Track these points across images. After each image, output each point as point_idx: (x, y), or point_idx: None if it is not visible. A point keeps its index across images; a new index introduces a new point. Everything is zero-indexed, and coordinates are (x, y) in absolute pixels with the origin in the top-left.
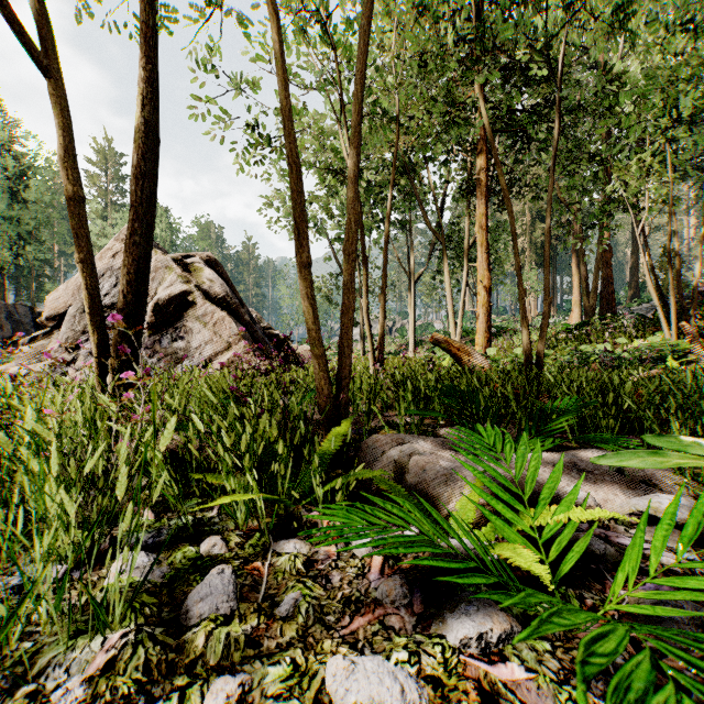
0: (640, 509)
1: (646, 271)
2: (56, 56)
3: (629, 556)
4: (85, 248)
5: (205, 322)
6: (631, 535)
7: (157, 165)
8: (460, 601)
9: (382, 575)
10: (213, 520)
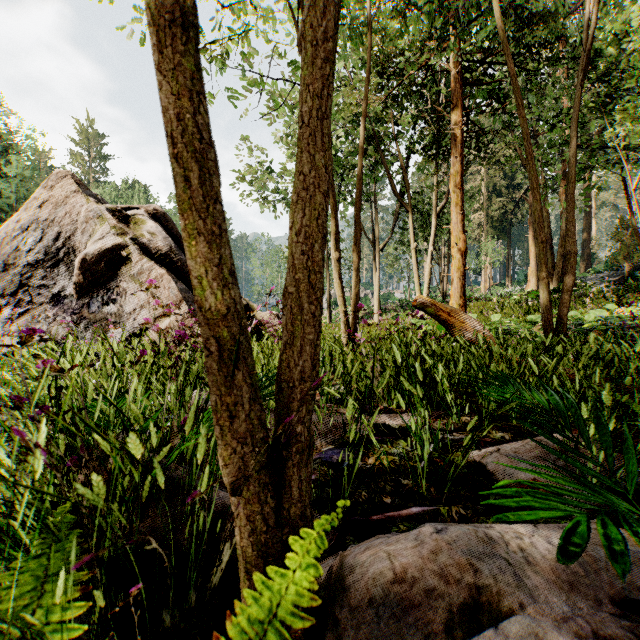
0: None
1: None
2: None
3: None
4: None
5: (140, 282)
6: None
7: None
8: None
9: None
10: None
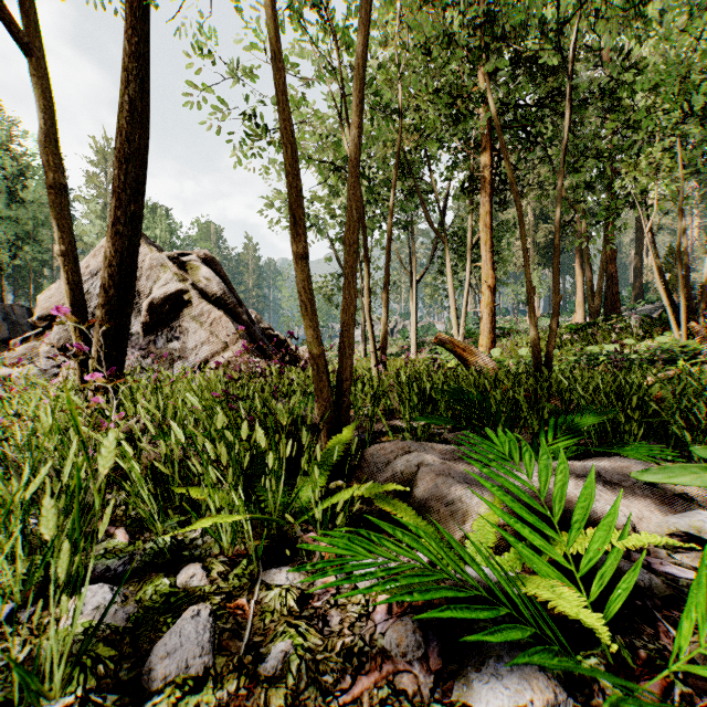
0: (681, 529)
1: (654, 270)
2: (34, 32)
3: (695, 599)
4: (65, 239)
5: (201, 322)
6: (676, 561)
7: (145, 152)
8: (487, 654)
9: (389, 615)
10: (196, 543)
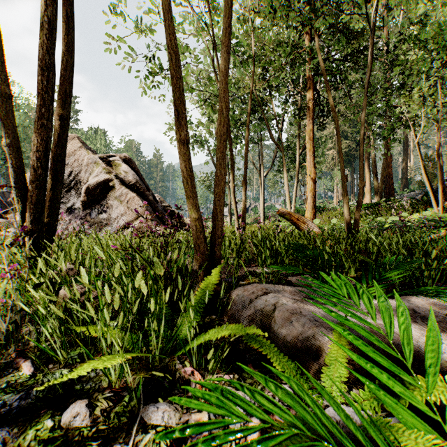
0: None
1: (421, 167)
2: None
3: None
4: (11, 135)
5: (121, 201)
6: None
7: (72, 72)
8: None
9: None
10: (89, 375)
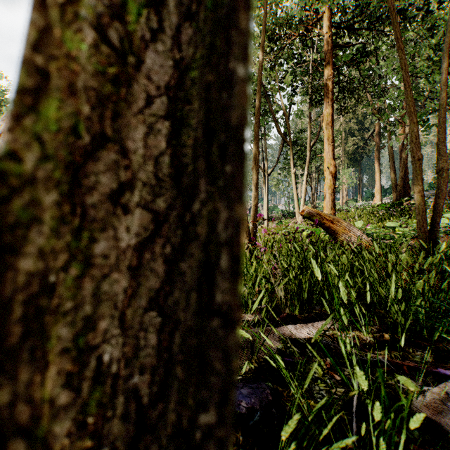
0: None
1: None
2: None
3: None
4: None
5: None
6: None
7: None
8: None
9: None
10: None
